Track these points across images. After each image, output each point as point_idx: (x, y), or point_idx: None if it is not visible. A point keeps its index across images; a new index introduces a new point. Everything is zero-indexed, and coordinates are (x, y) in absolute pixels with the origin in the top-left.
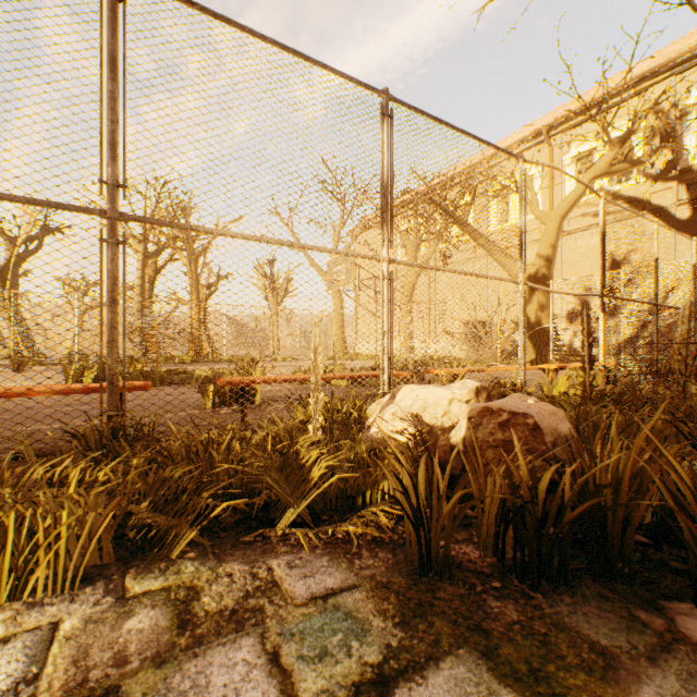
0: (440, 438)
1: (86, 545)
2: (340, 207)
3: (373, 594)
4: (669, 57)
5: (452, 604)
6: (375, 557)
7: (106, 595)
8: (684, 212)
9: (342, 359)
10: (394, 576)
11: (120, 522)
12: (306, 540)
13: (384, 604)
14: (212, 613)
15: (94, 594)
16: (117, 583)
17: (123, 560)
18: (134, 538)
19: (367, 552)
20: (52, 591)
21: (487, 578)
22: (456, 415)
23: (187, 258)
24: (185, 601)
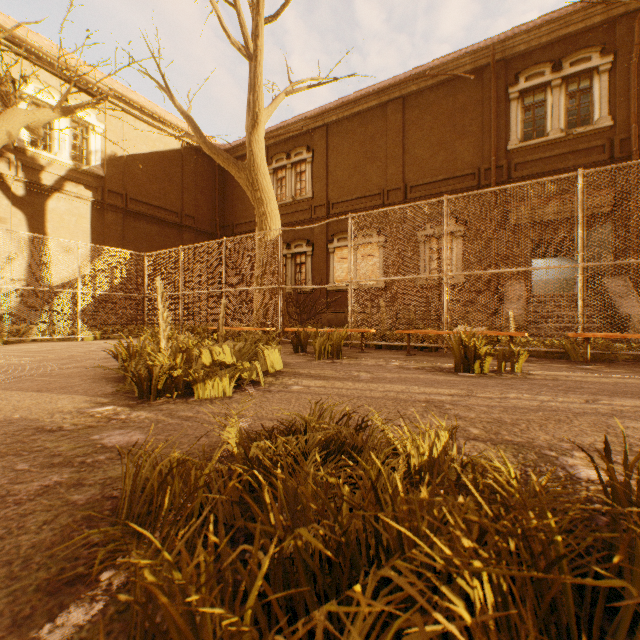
0: None
1: None
2: None
3: None
4: (16, 31)
5: None
6: None
7: None
8: (20, 189)
9: None
10: None
11: None
12: None
13: None
14: None
15: None
16: None
17: None
18: None
19: None
20: None
21: None
22: None
23: None
24: None
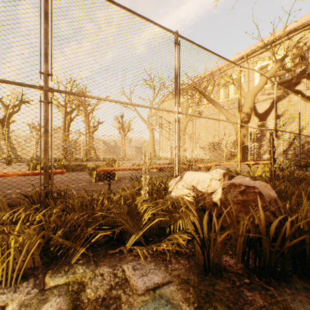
0: (206, 198)
1: (25, 257)
2: (152, 91)
3: (180, 287)
4: (302, 22)
5: (225, 294)
6: (178, 262)
7: (33, 287)
8: (309, 93)
9: (153, 160)
10: (190, 275)
11: (47, 241)
12: (142, 252)
13: (187, 294)
14: (92, 300)
15: (27, 286)
16: (40, 279)
17: (46, 264)
18: (53, 251)
19: (174, 260)
20: (4, 285)
21: (241, 277)
22: (214, 186)
23: (84, 114)
24: (77, 292)
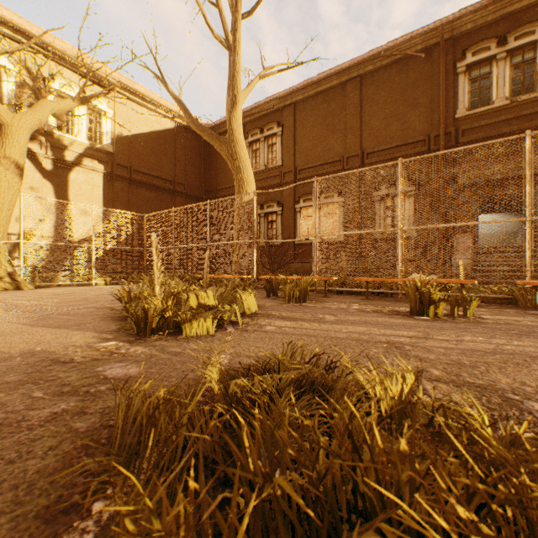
0: None
1: None
2: None
3: None
4: (46, 39)
5: None
6: None
7: None
8: (49, 165)
9: None
10: None
11: None
12: None
13: None
14: None
15: None
16: None
17: None
18: None
19: None
20: None
21: None
22: None
23: None
24: None
